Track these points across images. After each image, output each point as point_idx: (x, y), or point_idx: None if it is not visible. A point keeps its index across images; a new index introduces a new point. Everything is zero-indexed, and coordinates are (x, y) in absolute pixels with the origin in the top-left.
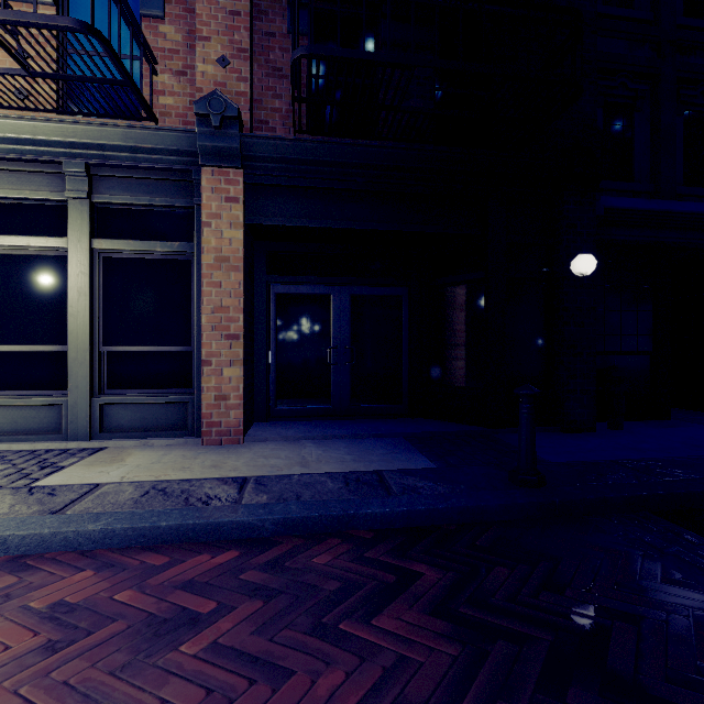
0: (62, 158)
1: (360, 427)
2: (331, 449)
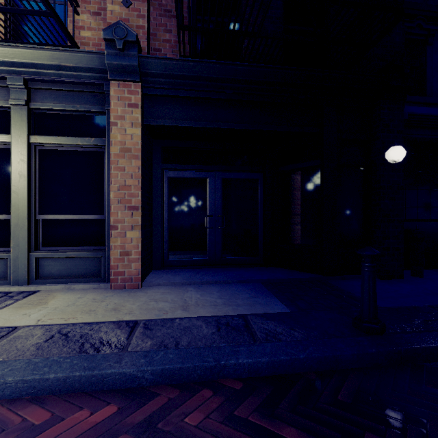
0: (6, 75)
1: (228, 274)
2: (207, 293)
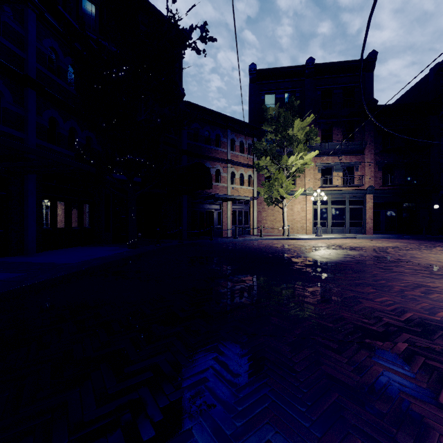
0: (346, 195)
1: (390, 234)
2: (390, 235)
